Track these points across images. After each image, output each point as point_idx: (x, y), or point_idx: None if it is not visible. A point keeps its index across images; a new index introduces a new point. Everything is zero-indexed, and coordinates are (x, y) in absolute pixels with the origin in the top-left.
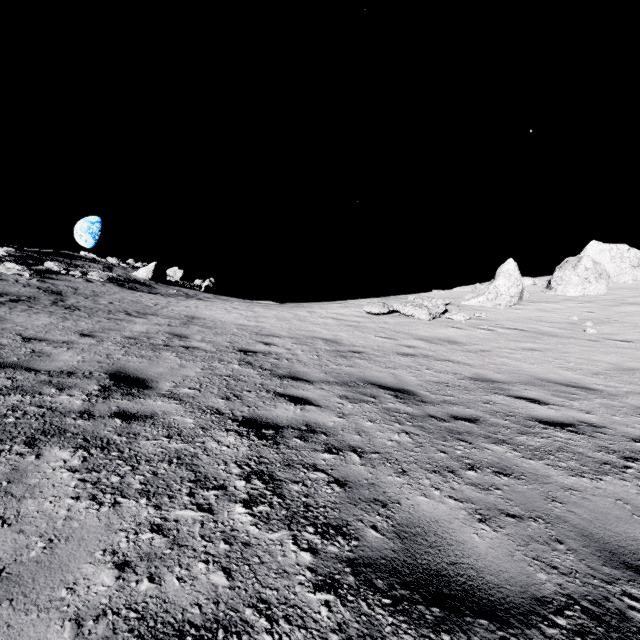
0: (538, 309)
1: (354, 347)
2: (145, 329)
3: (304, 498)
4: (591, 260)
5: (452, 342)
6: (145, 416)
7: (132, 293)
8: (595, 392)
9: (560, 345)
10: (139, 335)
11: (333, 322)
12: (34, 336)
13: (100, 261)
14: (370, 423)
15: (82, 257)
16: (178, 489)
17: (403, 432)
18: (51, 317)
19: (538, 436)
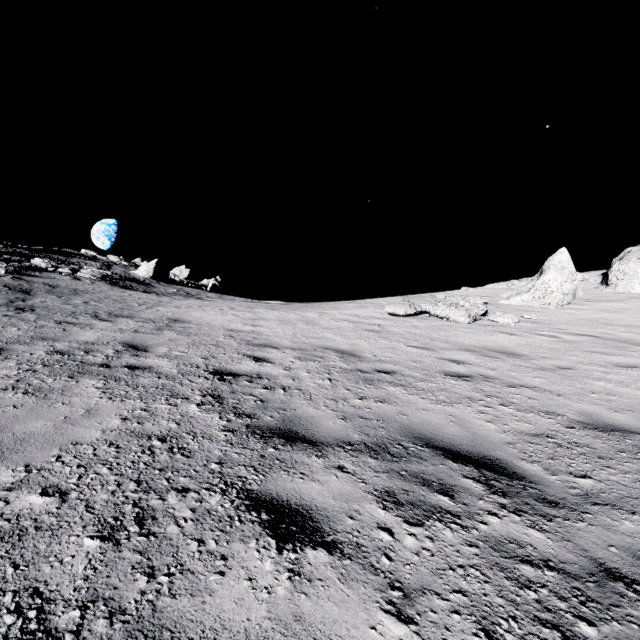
0: (600, 309)
1: (381, 363)
2: (96, 337)
3: None
4: None
5: (511, 354)
6: None
7: (122, 292)
8: None
9: None
10: (77, 347)
11: (349, 326)
12: None
13: (100, 259)
14: None
15: (80, 255)
16: None
17: None
18: None
19: None
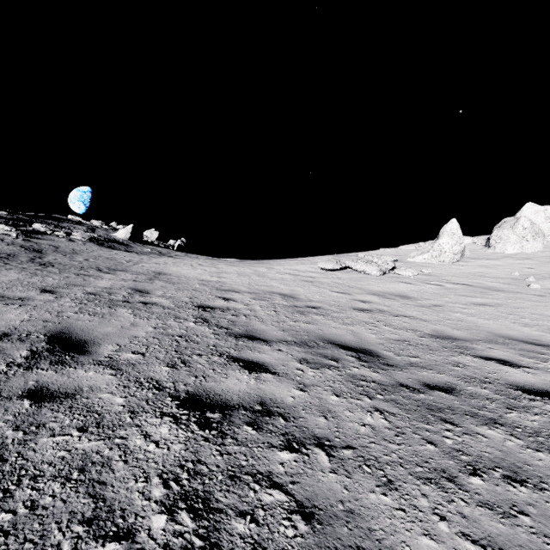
0: (480, 265)
1: (311, 302)
2: (109, 285)
3: None
4: (528, 220)
5: (404, 297)
6: (65, 394)
7: (109, 251)
8: None
9: (509, 300)
10: (101, 291)
11: (290, 277)
12: None
13: (85, 223)
14: (336, 397)
15: (69, 220)
16: (56, 543)
17: (376, 410)
18: (21, 273)
19: (530, 412)
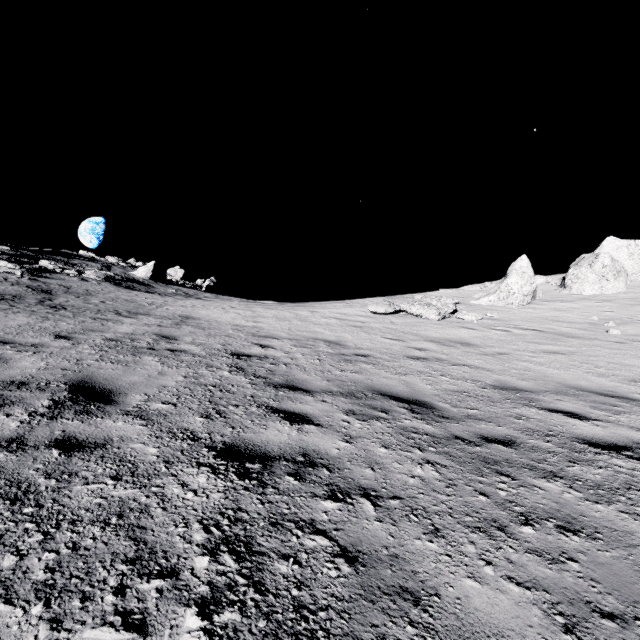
0: (553, 308)
1: (359, 350)
2: (131, 330)
3: (295, 590)
4: (609, 257)
5: (465, 344)
6: (94, 444)
7: (128, 292)
8: (639, 403)
9: (584, 347)
10: (123, 337)
11: (336, 322)
12: (0, 338)
13: (99, 260)
14: (384, 449)
15: (80, 256)
16: (102, 579)
17: (427, 463)
18: (30, 317)
19: (594, 465)
